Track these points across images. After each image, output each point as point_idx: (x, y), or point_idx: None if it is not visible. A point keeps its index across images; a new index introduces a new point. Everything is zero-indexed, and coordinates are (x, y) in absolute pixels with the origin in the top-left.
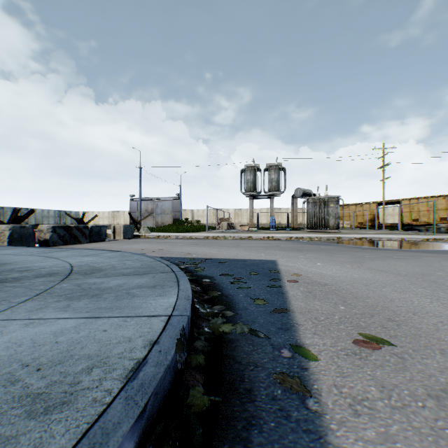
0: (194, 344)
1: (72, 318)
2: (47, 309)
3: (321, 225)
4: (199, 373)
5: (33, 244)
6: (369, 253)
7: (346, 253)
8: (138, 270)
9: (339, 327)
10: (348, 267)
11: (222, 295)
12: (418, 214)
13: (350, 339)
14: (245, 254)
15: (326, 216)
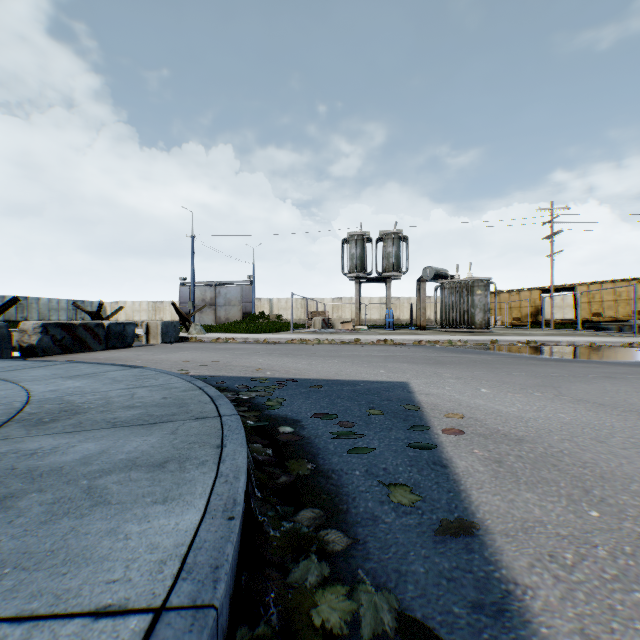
0: None
1: None
2: None
3: (463, 321)
4: None
5: (9, 353)
6: (555, 367)
7: (518, 369)
8: (150, 412)
9: (632, 597)
10: (539, 397)
11: (318, 473)
12: (602, 306)
13: None
14: (353, 370)
15: (470, 309)
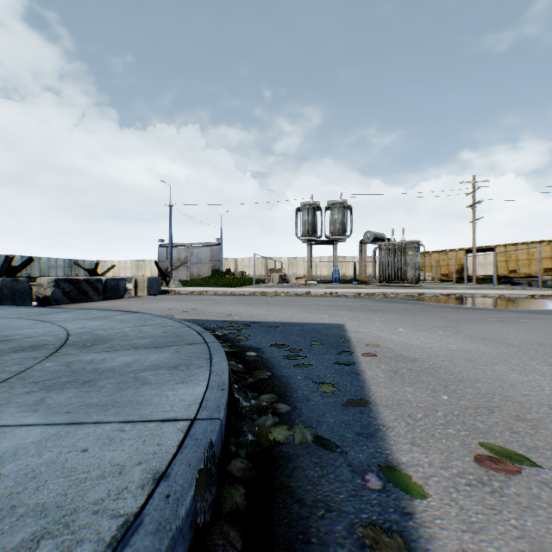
0: (230, 467)
1: (40, 425)
2: (8, 408)
3: (397, 277)
4: (234, 527)
5: (30, 302)
6: (462, 313)
7: (433, 314)
8: (157, 340)
9: (446, 431)
10: (440, 334)
11: (274, 377)
12: (517, 264)
13: (468, 454)
14: (302, 315)
15: (403, 266)
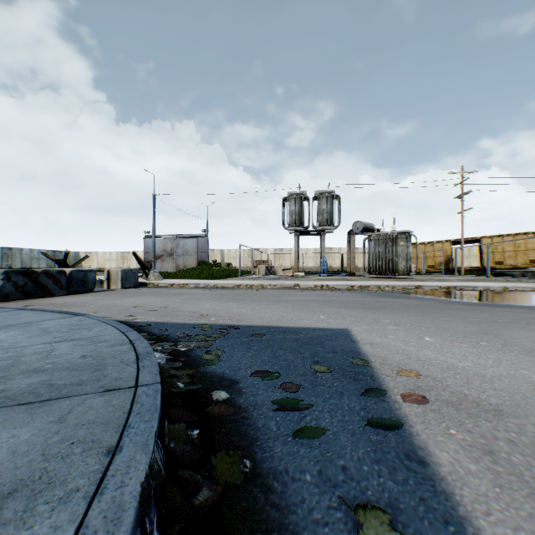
0: None
1: None
2: None
3: (388, 268)
4: None
5: None
6: (484, 312)
7: (450, 314)
8: (53, 380)
9: None
10: (487, 348)
11: (255, 478)
12: (503, 255)
13: None
14: (294, 316)
15: (394, 258)
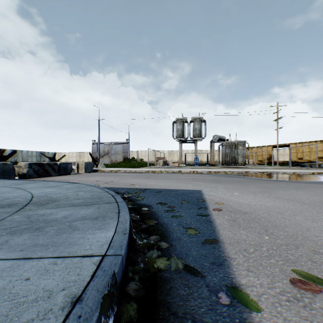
0: (127, 288)
1: (1, 260)
2: None
3: (232, 162)
4: None
5: (14, 177)
6: (272, 184)
7: (255, 184)
8: (87, 201)
9: (269, 261)
10: (260, 196)
11: (158, 224)
12: (303, 154)
13: (285, 278)
14: (176, 185)
15: (236, 156)
